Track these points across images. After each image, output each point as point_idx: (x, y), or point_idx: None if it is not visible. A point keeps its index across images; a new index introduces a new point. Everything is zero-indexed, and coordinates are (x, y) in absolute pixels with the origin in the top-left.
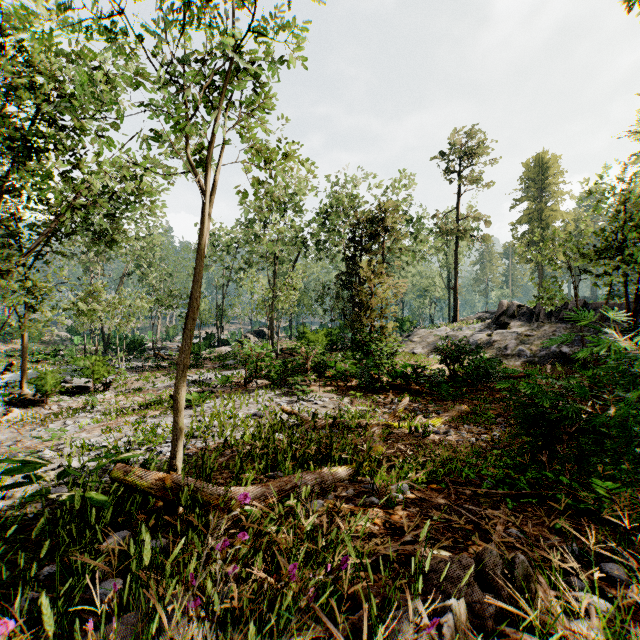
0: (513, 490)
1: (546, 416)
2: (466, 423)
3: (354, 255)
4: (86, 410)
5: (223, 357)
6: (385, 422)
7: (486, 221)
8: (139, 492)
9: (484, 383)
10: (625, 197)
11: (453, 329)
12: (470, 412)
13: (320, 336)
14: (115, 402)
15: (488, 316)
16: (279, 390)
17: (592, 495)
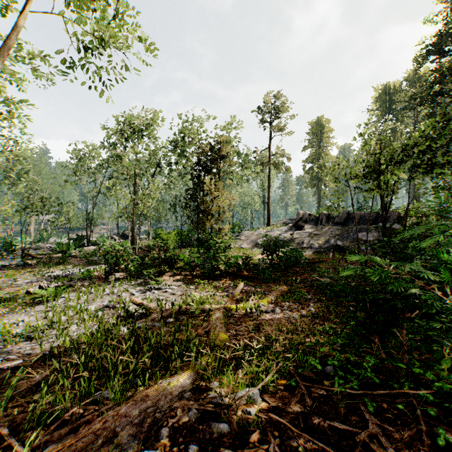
0: (359, 379)
1: (392, 303)
2: (287, 301)
3: (199, 175)
4: None
5: (90, 254)
6: (225, 305)
7: (288, 157)
8: None
9: (293, 268)
10: (382, 139)
11: (268, 230)
12: (288, 291)
13: (172, 236)
14: None
15: (290, 222)
16: (135, 281)
17: (447, 386)
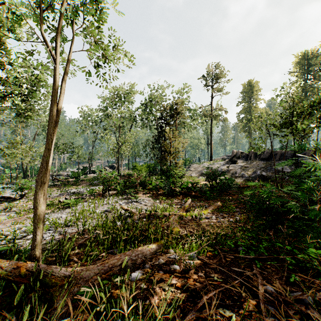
0: (256, 253)
1: (276, 209)
2: (220, 212)
3: (161, 126)
4: (6, 211)
5: (92, 179)
6: (178, 213)
7: (225, 111)
8: (3, 277)
9: (227, 190)
10: (294, 98)
11: (210, 164)
12: (222, 206)
13: (144, 167)
14: (25, 205)
15: (227, 158)
16: (121, 196)
17: (305, 257)
